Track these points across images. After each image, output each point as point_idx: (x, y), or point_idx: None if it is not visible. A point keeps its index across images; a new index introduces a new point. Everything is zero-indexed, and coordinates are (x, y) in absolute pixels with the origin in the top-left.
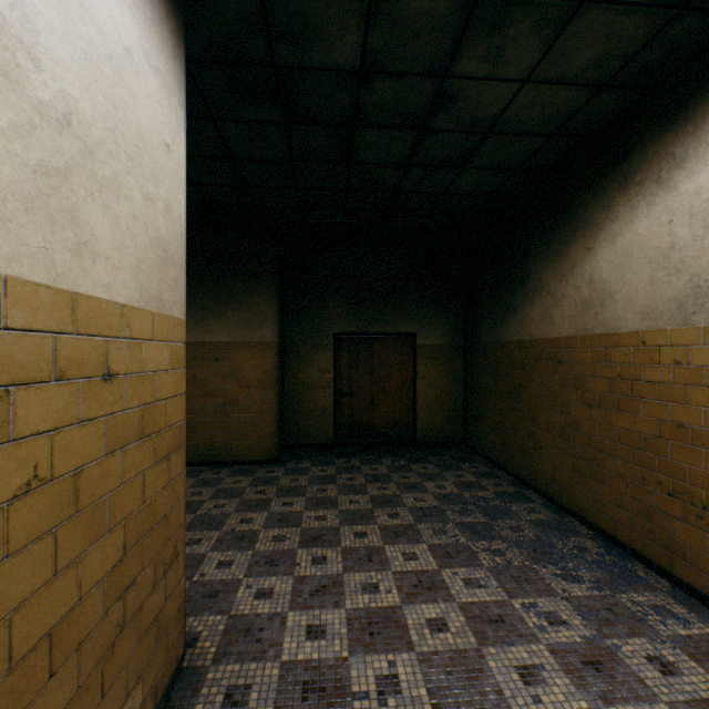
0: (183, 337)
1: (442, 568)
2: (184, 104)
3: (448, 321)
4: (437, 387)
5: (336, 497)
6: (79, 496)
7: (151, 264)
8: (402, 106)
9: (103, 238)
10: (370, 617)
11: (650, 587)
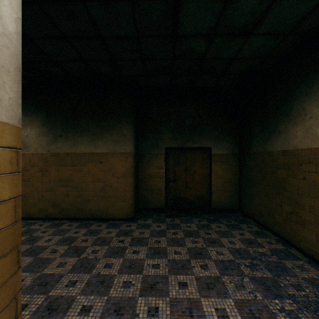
0: (6, 141)
1: None
2: None
3: (229, 140)
4: (223, 177)
5: (166, 248)
6: None
7: None
8: None
9: None
10: None
11: None
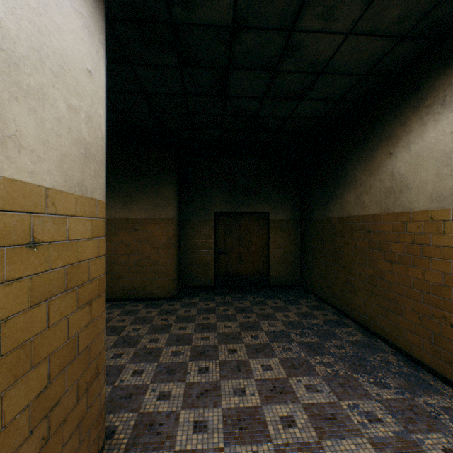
0: (102, 214)
1: (290, 377)
2: (104, 44)
3: (290, 204)
4: (283, 248)
5: (215, 324)
6: (3, 343)
7: (74, 158)
8: (261, 53)
9: (28, 134)
10: (239, 415)
11: (439, 392)
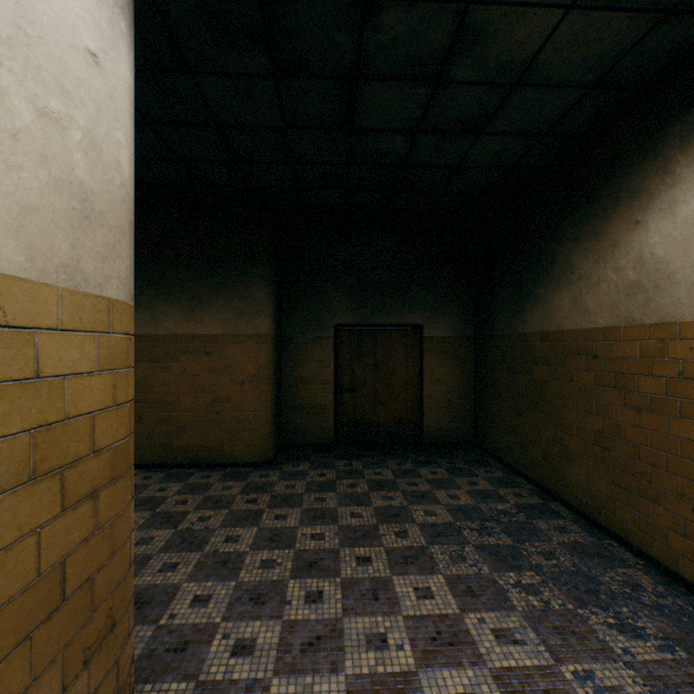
0: (124, 326)
1: (465, 612)
2: (127, 12)
3: (457, 312)
4: (445, 382)
5: (335, 509)
6: None
7: (54, 216)
8: (414, 49)
9: None
10: (377, 690)
11: None
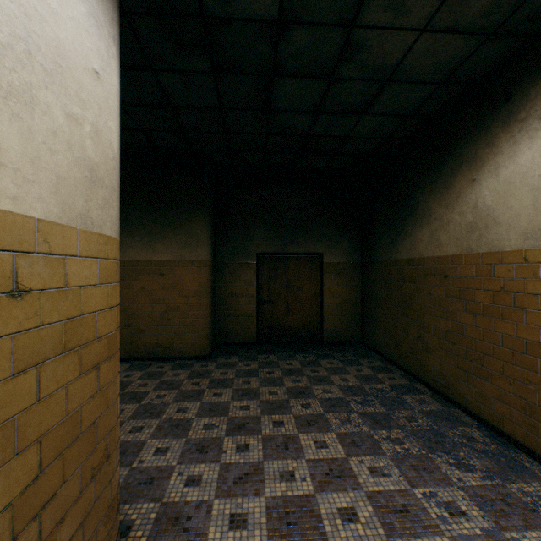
0: (114, 254)
1: (349, 457)
2: (116, 40)
3: (348, 243)
4: (339, 296)
5: (258, 389)
6: None
7: (75, 182)
8: (314, 56)
9: (10, 148)
10: (287, 506)
11: (536, 477)
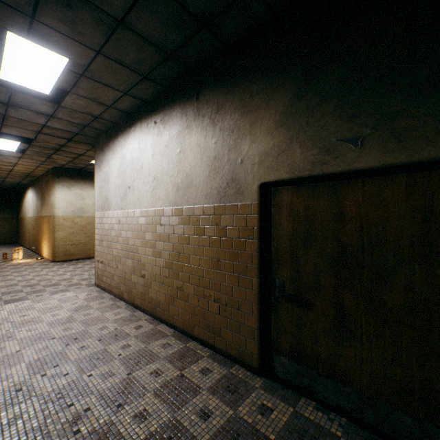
0: None
1: None
2: None
3: (12, 211)
4: (8, 228)
5: None
6: None
7: None
8: None
9: None
10: None
11: None
